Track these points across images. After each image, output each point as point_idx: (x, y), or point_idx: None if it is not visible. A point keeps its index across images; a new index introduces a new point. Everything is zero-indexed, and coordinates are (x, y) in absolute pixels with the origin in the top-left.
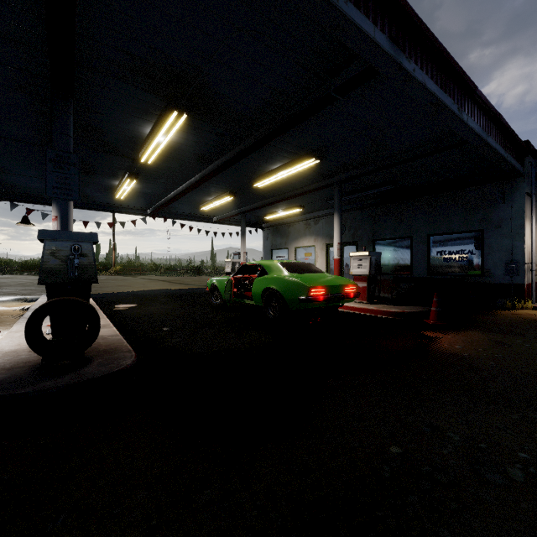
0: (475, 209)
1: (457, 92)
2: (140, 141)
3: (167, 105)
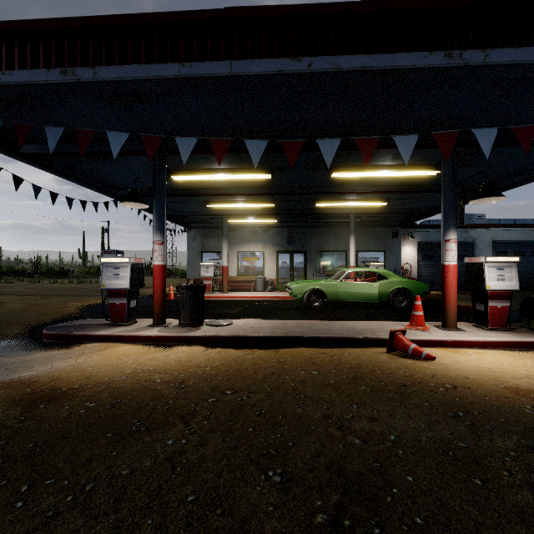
0: (381, 239)
1: None
2: (362, 163)
3: (431, 163)
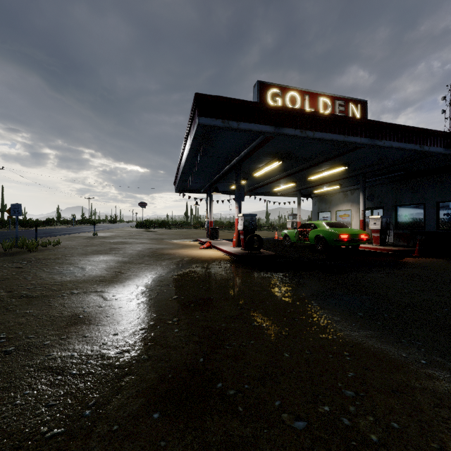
0: None
1: (419, 138)
2: (256, 168)
3: (274, 159)
